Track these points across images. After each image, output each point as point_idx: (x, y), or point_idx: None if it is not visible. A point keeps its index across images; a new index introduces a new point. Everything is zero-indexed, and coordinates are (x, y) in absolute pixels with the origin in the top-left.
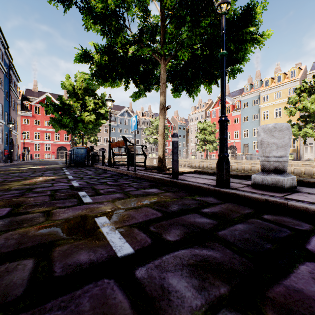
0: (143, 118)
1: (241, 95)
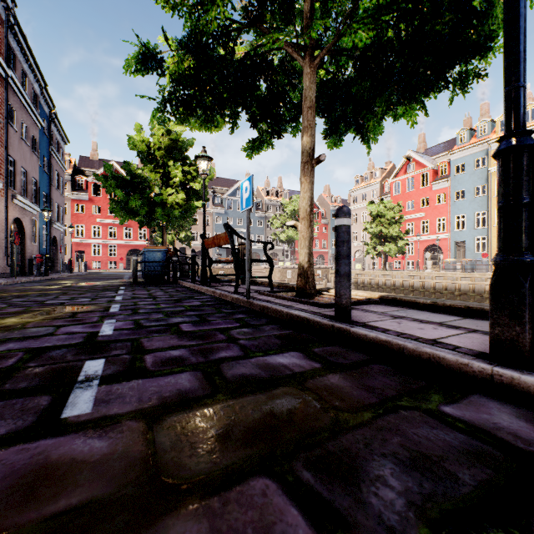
0: (269, 200)
1: (452, 151)
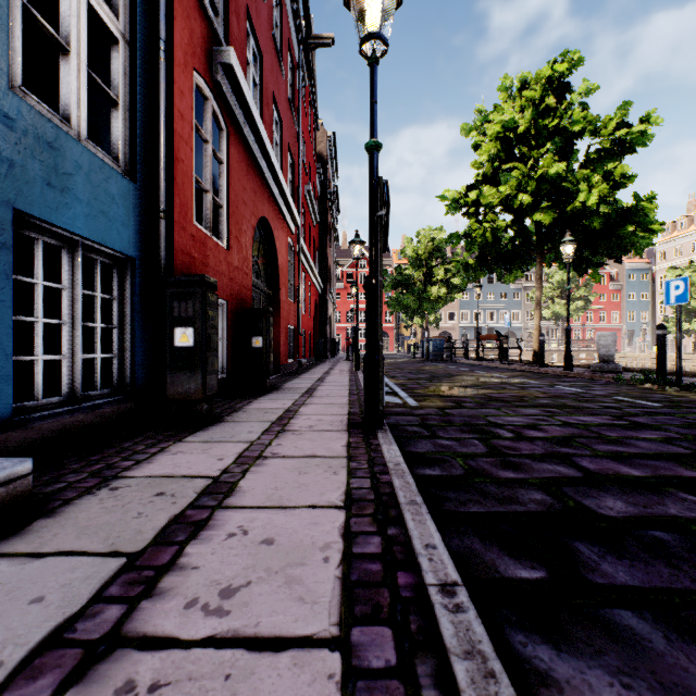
0: None
1: None
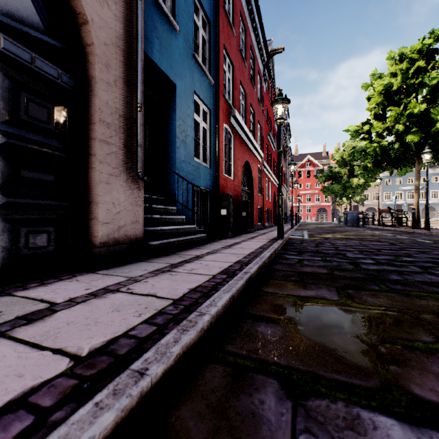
0: None
1: None
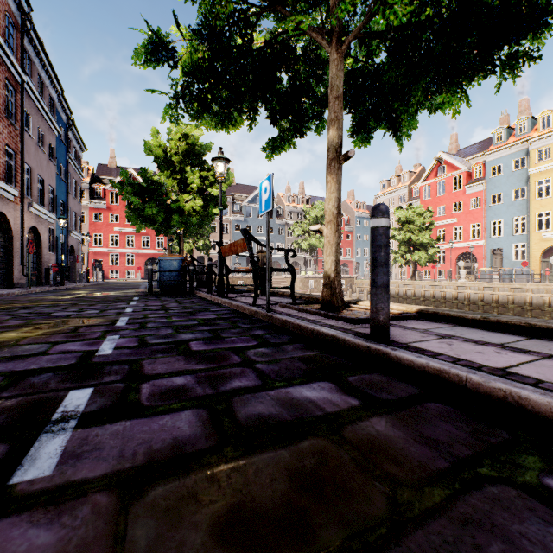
0: (290, 206)
1: (487, 152)
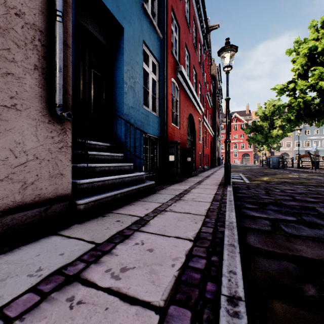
0: None
1: None
